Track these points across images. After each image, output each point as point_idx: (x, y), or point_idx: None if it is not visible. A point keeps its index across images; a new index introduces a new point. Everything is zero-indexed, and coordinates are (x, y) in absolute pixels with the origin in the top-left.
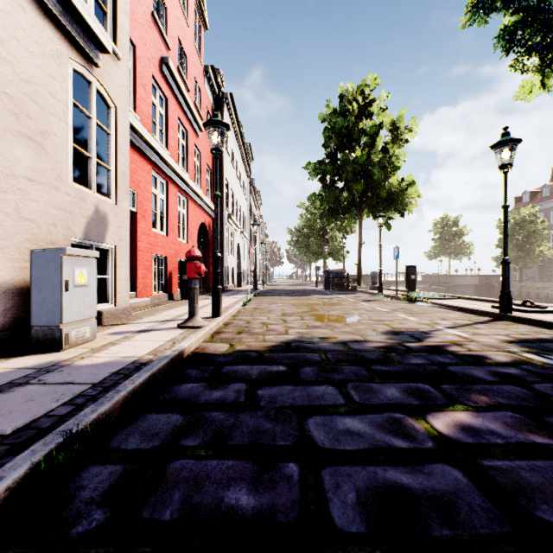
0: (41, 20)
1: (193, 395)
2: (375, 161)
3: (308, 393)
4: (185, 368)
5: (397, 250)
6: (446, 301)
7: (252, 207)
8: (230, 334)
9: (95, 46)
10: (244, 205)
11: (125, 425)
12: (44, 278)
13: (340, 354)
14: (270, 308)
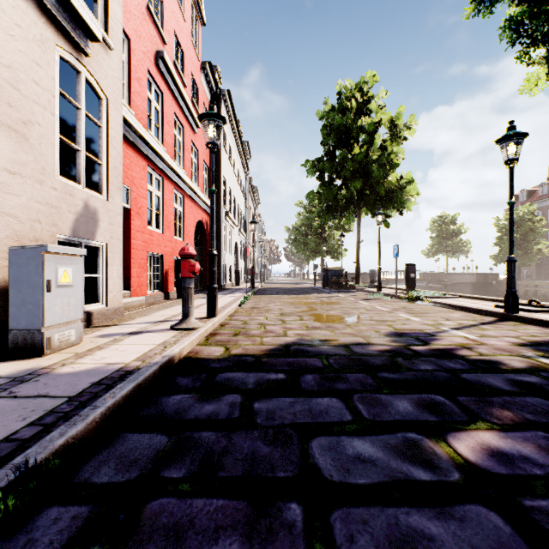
0: (23, 2)
1: (182, 409)
2: (374, 158)
3: (311, 407)
4: (175, 376)
5: (396, 248)
6: (447, 300)
7: (250, 205)
8: (226, 336)
9: (84, 33)
10: (242, 203)
11: (100, 449)
12: (24, 278)
13: (342, 359)
14: (268, 308)
